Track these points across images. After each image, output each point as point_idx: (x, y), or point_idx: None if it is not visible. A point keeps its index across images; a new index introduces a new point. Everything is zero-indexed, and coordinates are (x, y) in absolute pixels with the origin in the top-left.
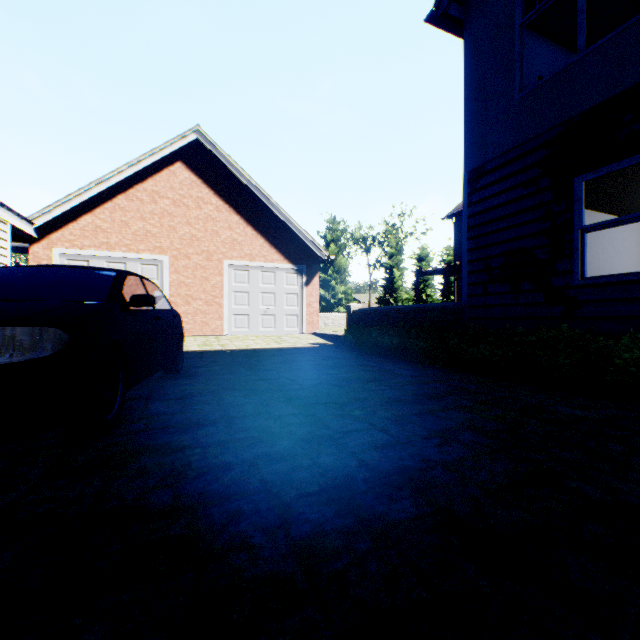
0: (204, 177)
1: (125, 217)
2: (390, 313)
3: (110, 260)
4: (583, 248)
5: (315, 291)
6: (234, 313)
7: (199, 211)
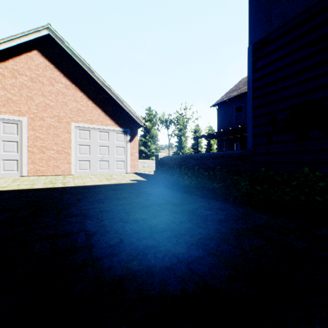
0: (56, 63)
1: None
2: (186, 159)
3: None
4: None
5: (136, 145)
6: (79, 159)
7: (52, 87)
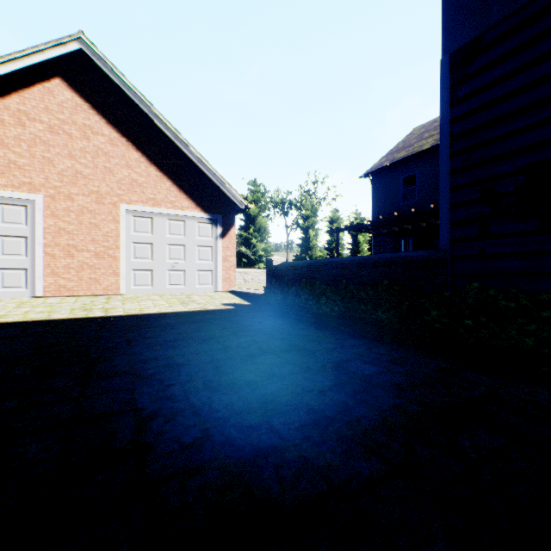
0: (93, 101)
1: None
2: (323, 268)
3: None
4: None
5: (232, 244)
6: (133, 268)
7: (86, 142)
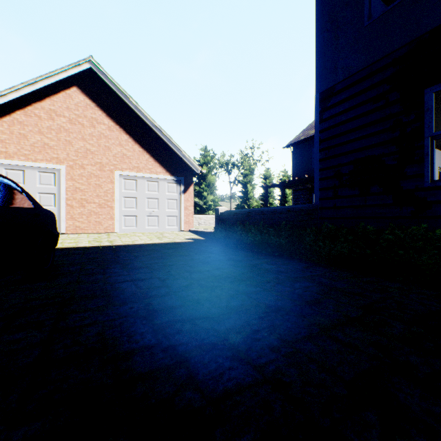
0: (97, 101)
1: (23, 130)
2: (251, 214)
3: (8, 167)
4: (433, 153)
5: (191, 197)
6: (124, 214)
7: (93, 129)
